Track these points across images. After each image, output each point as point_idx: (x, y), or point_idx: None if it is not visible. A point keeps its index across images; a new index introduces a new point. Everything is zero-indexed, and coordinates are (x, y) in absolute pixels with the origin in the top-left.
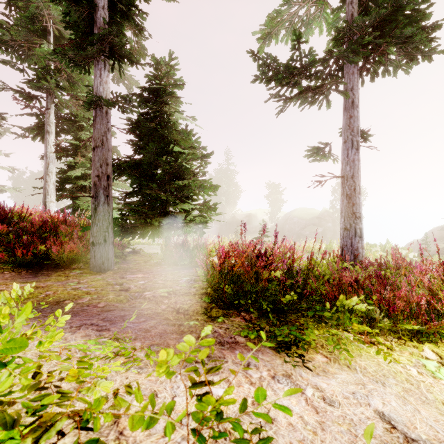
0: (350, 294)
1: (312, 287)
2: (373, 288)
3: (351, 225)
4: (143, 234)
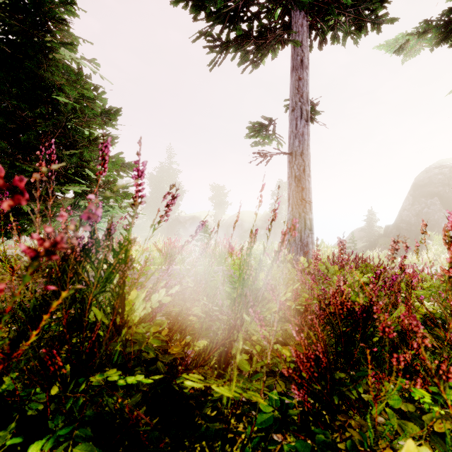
0: (351, 345)
1: (252, 336)
2: (400, 322)
3: (300, 215)
4: (4, 231)
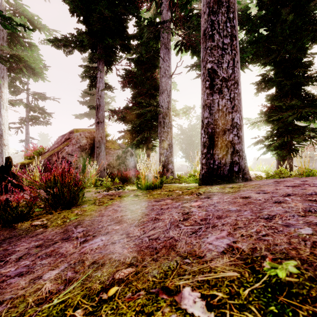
0: None
1: None
2: None
3: None
4: None
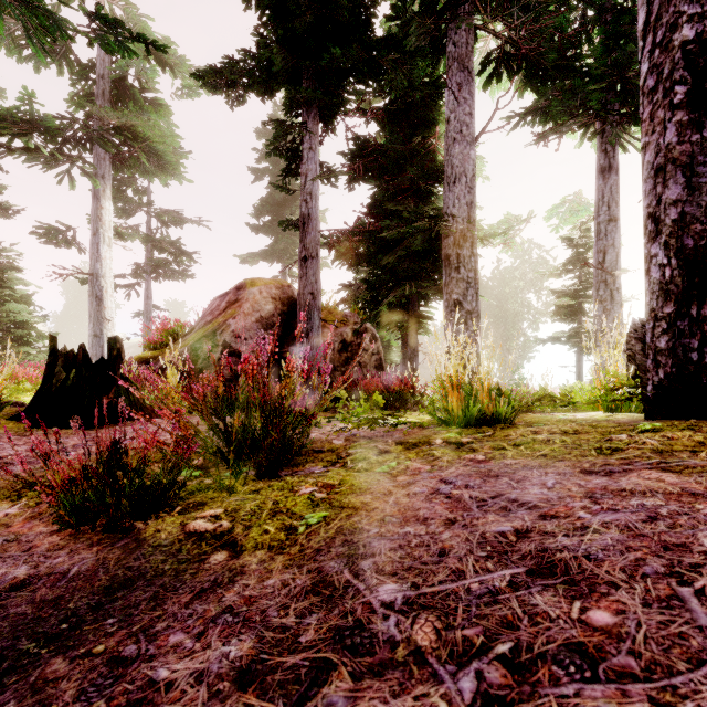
0: None
1: None
2: None
3: None
4: None
